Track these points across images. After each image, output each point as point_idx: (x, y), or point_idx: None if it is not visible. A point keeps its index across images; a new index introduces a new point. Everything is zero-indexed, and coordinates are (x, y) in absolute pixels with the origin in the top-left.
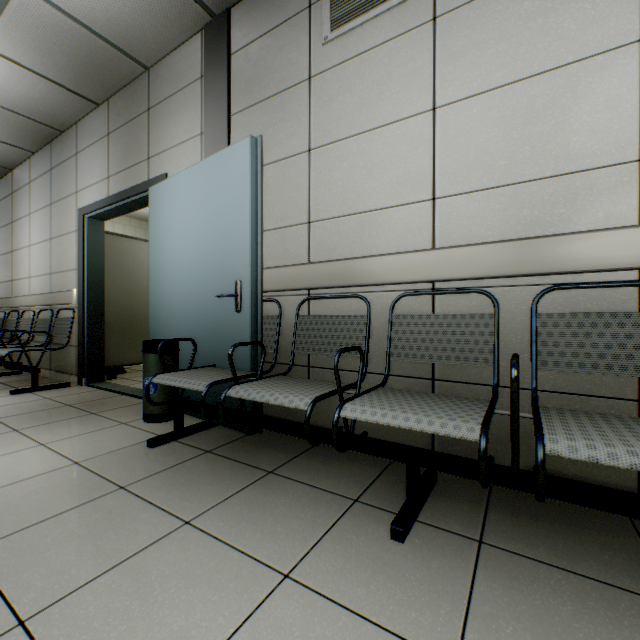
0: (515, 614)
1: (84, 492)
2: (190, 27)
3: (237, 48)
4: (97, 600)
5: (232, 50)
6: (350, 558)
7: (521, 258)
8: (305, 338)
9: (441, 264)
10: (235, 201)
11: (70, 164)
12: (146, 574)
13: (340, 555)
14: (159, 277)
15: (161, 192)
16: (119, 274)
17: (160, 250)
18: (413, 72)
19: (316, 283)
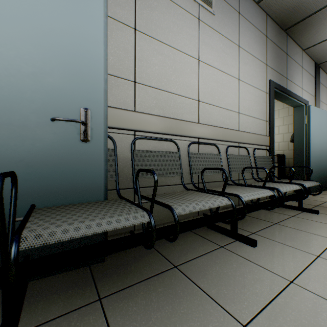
0: (289, 241)
1: None
2: None
3: None
4: None
5: None
6: (271, 260)
7: (223, 134)
8: (143, 166)
9: (204, 131)
10: (78, 21)
11: None
12: None
13: (269, 262)
14: None
15: None
16: None
17: None
18: (192, 35)
19: (146, 128)
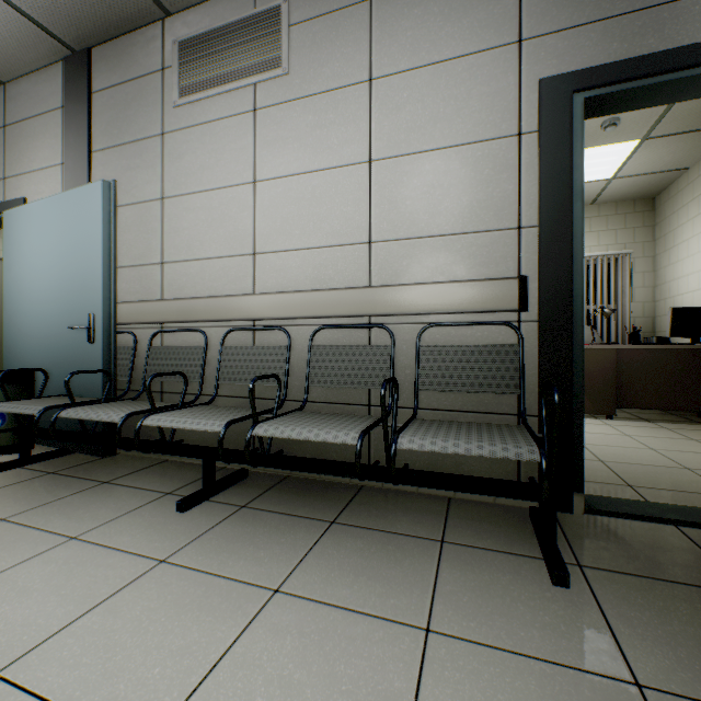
0: (227, 536)
1: None
2: (49, 56)
3: (98, 88)
4: None
5: (94, 89)
6: (134, 524)
7: (305, 305)
8: (155, 367)
9: (257, 306)
10: (89, 238)
11: None
12: None
13: (127, 523)
14: (14, 306)
15: (16, 218)
16: None
17: (15, 278)
18: (241, 149)
19: (166, 318)
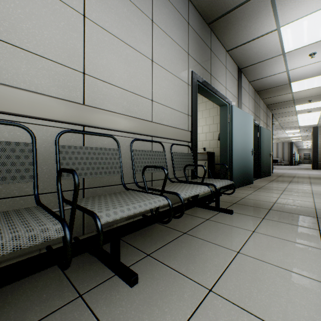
0: (186, 263)
1: None
2: None
3: None
4: None
5: None
6: (140, 316)
7: (127, 124)
8: None
9: (92, 116)
10: None
11: None
12: None
13: None
14: None
15: None
16: None
17: None
18: None
19: None
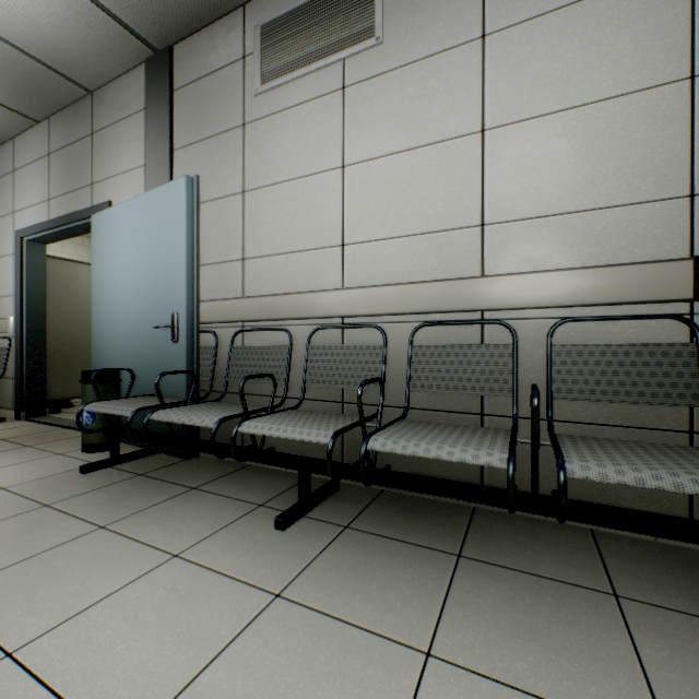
0: (340, 566)
1: (8, 510)
2: (133, 58)
3: (179, 85)
4: (8, 579)
5: (174, 87)
6: (234, 542)
7: (403, 299)
8: (237, 367)
9: (347, 302)
10: (173, 236)
11: (6, 181)
12: (55, 561)
13: (227, 541)
14: (101, 307)
15: (103, 221)
16: (64, 301)
17: (102, 279)
18: (328, 132)
19: (248, 316)
